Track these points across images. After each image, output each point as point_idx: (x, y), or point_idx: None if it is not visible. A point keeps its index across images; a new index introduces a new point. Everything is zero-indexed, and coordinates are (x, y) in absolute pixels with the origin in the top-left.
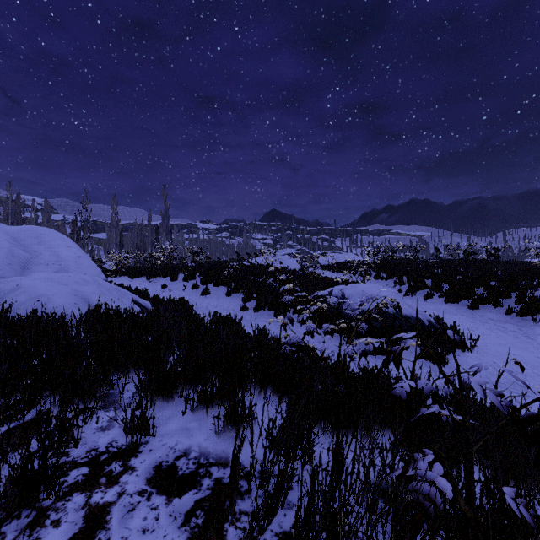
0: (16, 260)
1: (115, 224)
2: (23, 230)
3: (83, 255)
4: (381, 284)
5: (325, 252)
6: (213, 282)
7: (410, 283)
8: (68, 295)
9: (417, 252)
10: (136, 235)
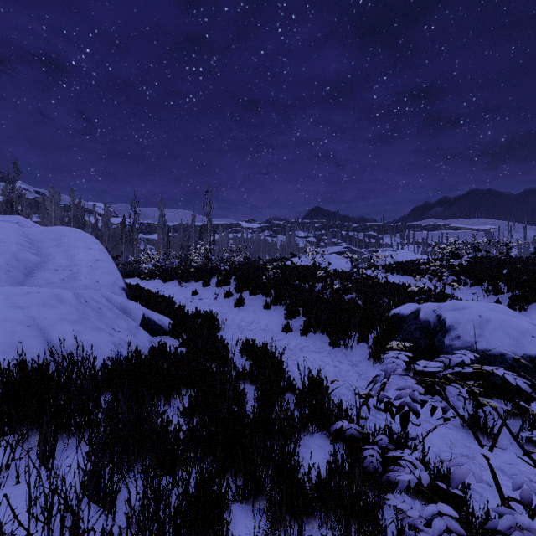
0: (20, 265)
1: (162, 224)
2: (46, 231)
3: (104, 258)
4: (465, 292)
5: (377, 250)
6: (249, 289)
7: (513, 292)
8: (15, 327)
9: (508, 249)
10: (181, 236)
